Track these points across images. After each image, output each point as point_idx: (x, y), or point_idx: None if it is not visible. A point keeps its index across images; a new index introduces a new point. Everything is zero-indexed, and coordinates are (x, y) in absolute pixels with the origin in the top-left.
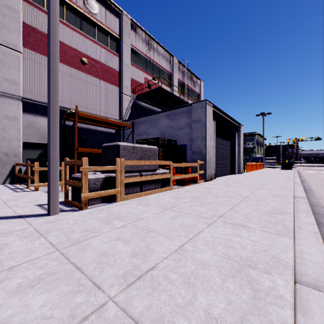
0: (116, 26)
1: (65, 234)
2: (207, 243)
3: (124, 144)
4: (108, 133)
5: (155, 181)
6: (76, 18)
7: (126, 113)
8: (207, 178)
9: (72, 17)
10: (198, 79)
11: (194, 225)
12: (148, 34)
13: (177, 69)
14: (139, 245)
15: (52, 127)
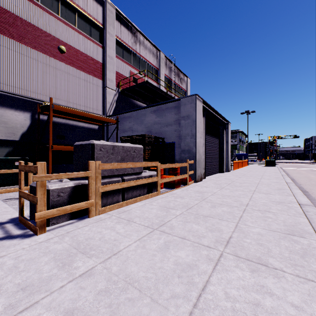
0: (99, 14)
1: None
2: None
3: (100, 143)
4: (90, 129)
5: (140, 186)
6: (53, 1)
7: (110, 108)
8: (197, 179)
9: (48, 0)
10: (185, 76)
11: (195, 264)
12: (134, 26)
13: (164, 64)
14: None
15: None
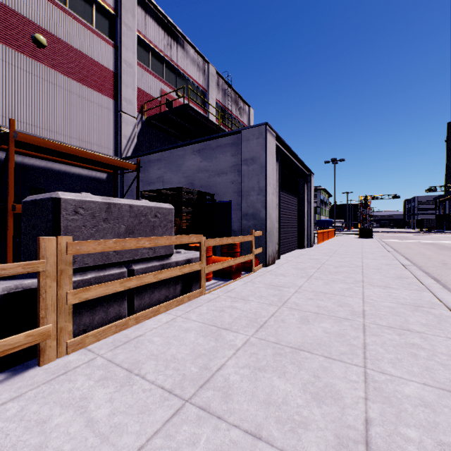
0: None
1: None
2: None
3: (77, 197)
4: (93, 180)
5: (168, 280)
6: None
7: (128, 145)
8: (267, 261)
9: None
10: (246, 105)
11: None
12: (168, 19)
13: (216, 84)
14: None
15: None
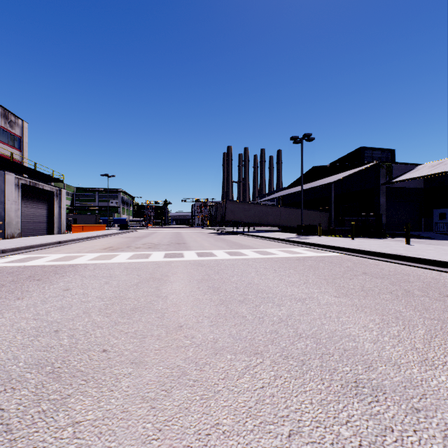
0: None
1: None
2: None
3: None
4: None
5: None
6: None
7: None
8: (7, 237)
9: None
10: (20, 119)
11: None
12: None
13: None
14: None
15: None
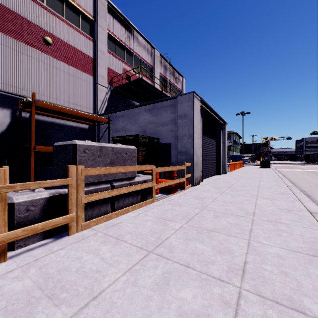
0: (89, 5)
1: None
2: None
3: (85, 143)
4: (80, 129)
5: (133, 192)
6: None
7: (102, 106)
8: (194, 183)
9: None
10: (180, 75)
11: (207, 314)
12: (127, 21)
13: (159, 62)
14: None
15: None
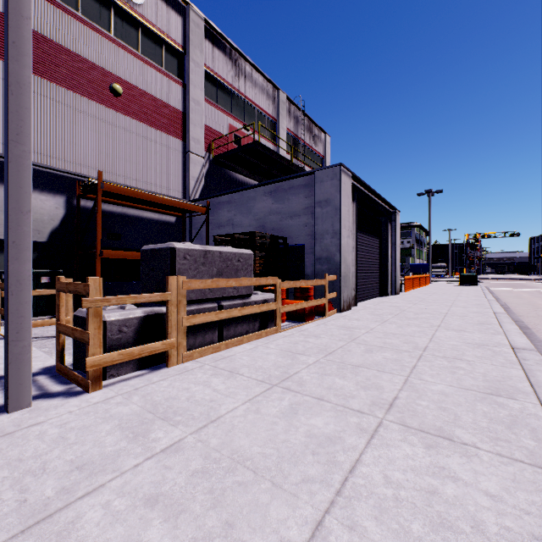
0: (177, 30)
1: (19, 484)
2: (381, 509)
3: (185, 247)
4: (163, 223)
5: (248, 317)
6: (102, 11)
7: (196, 186)
8: (342, 307)
9: (93, 8)
10: (322, 132)
11: (338, 436)
12: (236, 49)
13: (287, 112)
14: (206, 528)
15: (13, 211)
